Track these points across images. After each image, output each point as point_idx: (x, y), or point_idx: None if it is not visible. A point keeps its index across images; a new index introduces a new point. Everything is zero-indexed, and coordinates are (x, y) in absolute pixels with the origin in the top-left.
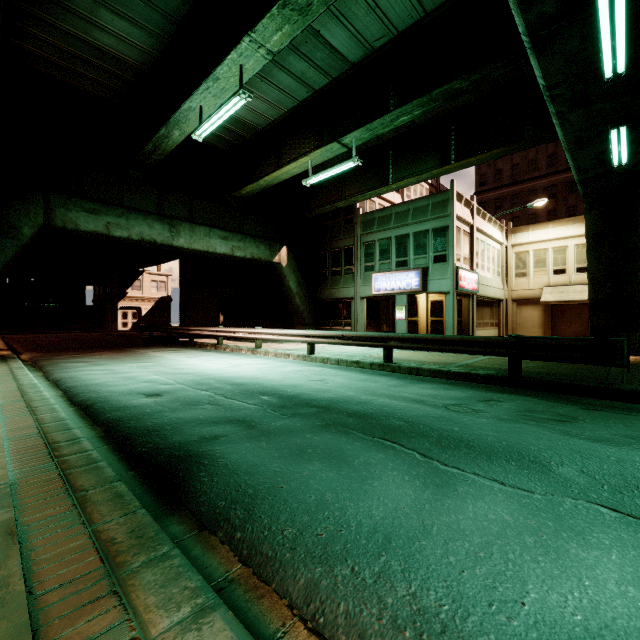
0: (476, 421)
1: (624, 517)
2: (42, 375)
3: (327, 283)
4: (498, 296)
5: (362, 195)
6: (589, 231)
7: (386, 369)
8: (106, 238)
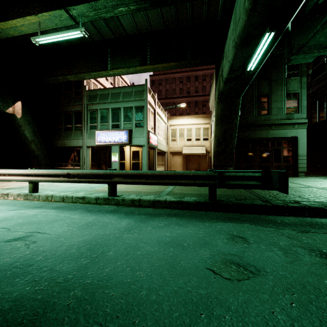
0: (290, 312)
1: None
2: None
3: (61, 135)
4: (165, 150)
5: (88, 74)
6: (218, 114)
7: (111, 202)
8: None
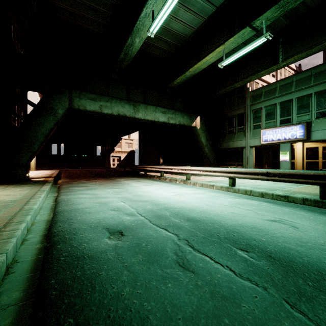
0: None
1: None
2: (55, 196)
3: (225, 138)
4: None
5: (255, 75)
6: None
7: None
8: (100, 115)
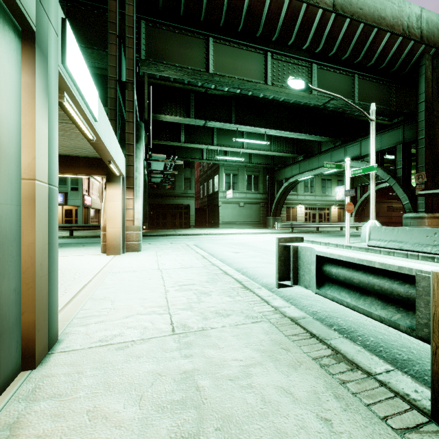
0: None
1: None
2: None
3: None
4: (99, 208)
5: None
6: None
7: (71, 238)
8: None
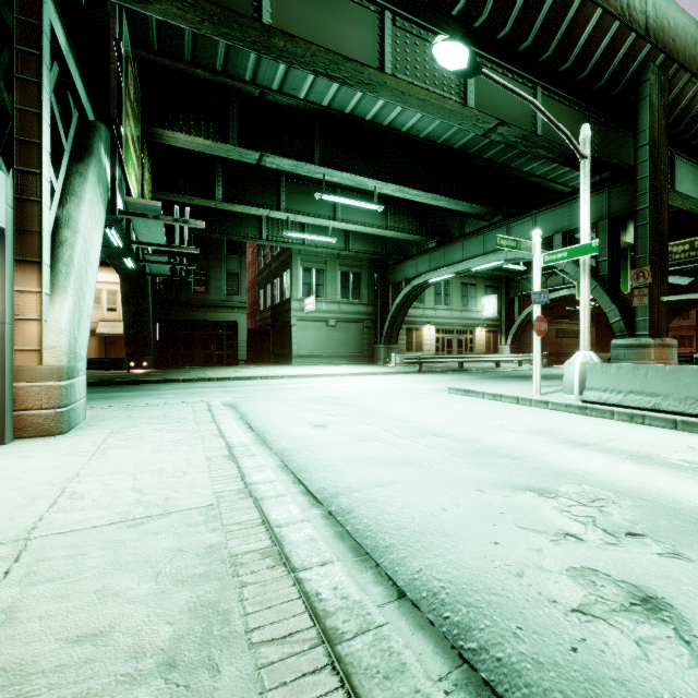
0: None
1: (105, 400)
2: None
3: None
4: None
5: None
6: (123, 294)
7: None
8: None
